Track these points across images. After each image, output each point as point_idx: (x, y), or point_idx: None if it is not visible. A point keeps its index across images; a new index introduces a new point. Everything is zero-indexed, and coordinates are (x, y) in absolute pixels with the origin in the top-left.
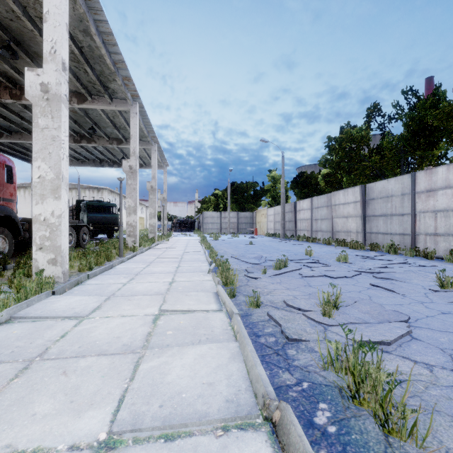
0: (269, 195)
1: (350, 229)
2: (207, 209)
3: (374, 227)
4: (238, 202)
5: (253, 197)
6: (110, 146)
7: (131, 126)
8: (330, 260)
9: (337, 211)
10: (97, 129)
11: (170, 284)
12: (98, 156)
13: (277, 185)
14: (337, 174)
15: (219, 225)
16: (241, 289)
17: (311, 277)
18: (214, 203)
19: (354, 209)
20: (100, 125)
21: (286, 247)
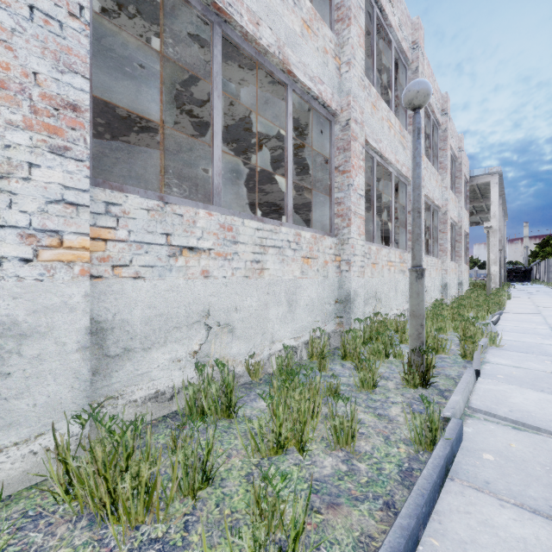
0: None
1: None
2: None
3: None
4: None
5: None
6: None
7: None
8: None
9: None
10: None
11: None
12: None
13: None
14: None
15: None
16: None
17: None
18: None
19: None
20: None
21: None
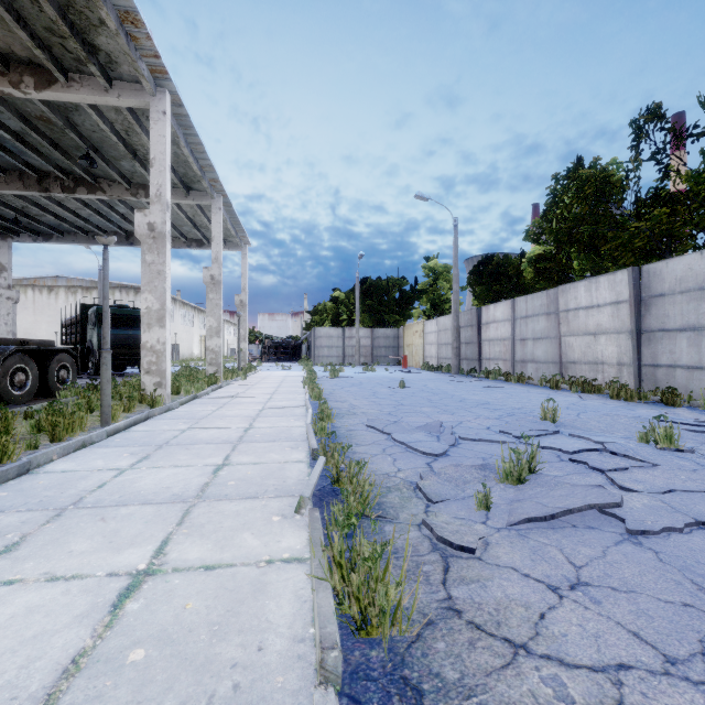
0: (425, 300)
1: (603, 358)
2: (321, 324)
3: (665, 354)
4: (373, 312)
5: (399, 303)
6: (132, 199)
7: (152, 139)
8: (618, 438)
9: (571, 322)
10: (101, 163)
11: (117, 607)
12: (121, 225)
13: (439, 282)
14: (559, 256)
15: (341, 350)
16: (441, 668)
17: (662, 531)
18: (332, 313)
19: (613, 317)
20: (106, 154)
21: (475, 394)
